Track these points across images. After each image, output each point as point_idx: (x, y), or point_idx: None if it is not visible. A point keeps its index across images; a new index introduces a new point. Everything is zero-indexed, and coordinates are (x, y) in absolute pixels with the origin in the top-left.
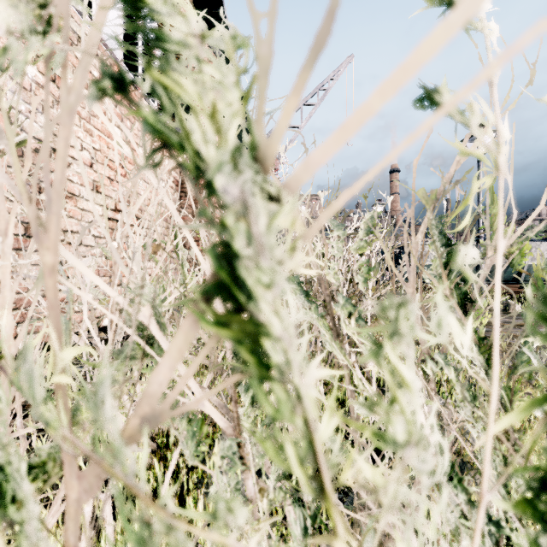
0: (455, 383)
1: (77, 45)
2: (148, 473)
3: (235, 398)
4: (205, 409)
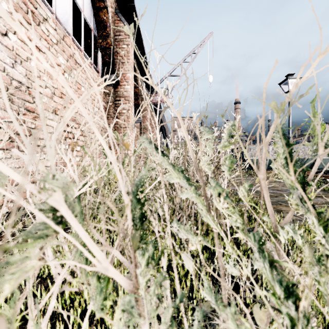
0: (303, 248)
1: (42, 23)
2: (80, 298)
3: (134, 260)
4: (109, 273)
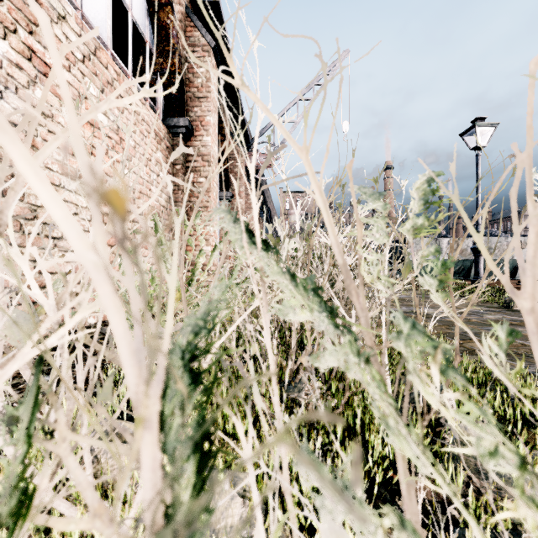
0: None
1: (57, 23)
2: None
3: None
4: None
